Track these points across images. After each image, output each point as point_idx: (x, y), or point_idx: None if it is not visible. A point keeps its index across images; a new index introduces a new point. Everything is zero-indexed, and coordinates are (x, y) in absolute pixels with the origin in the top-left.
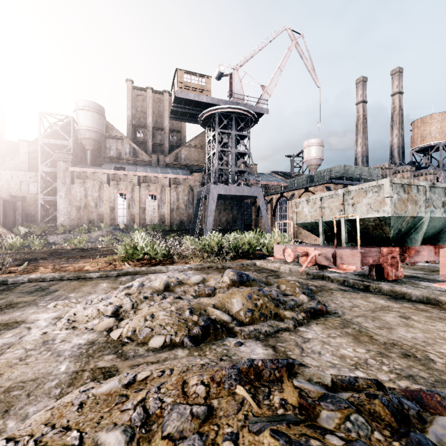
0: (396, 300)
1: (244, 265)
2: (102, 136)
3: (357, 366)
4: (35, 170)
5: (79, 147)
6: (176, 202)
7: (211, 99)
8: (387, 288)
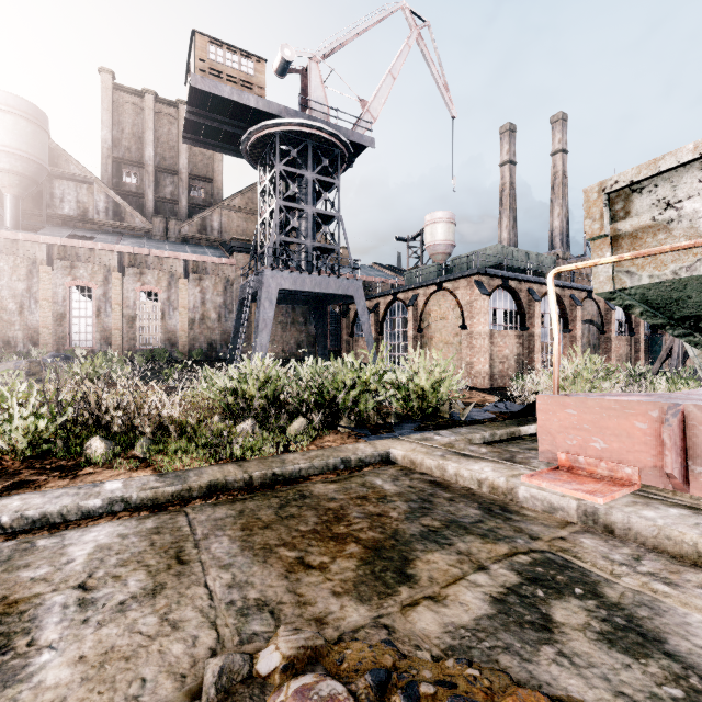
0: None
1: (350, 463)
2: (40, 169)
3: None
4: None
5: None
6: (200, 307)
7: (266, 103)
8: None
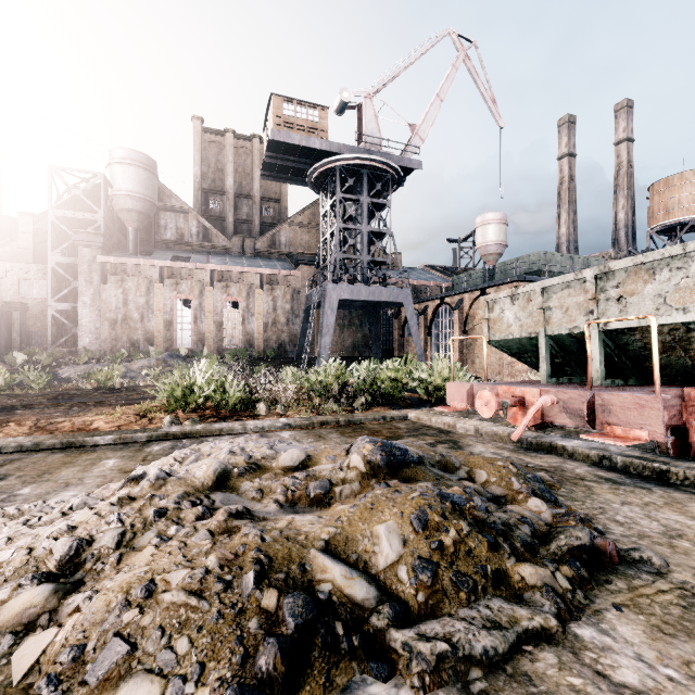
0: None
1: (386, 418)
2: (152, 206)
3: None
4: (44, 261)
5: (115, 224)
6: (272, 313)
7: (328, 144)
8: None
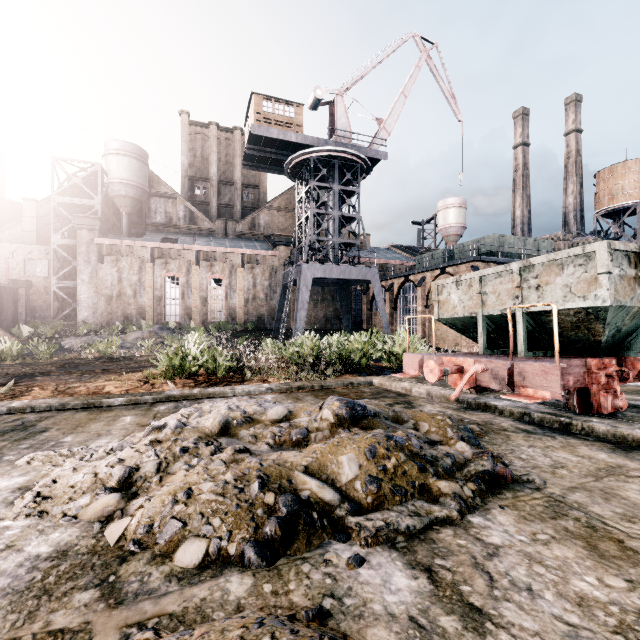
0: (627, 453)
1: (354, 384)
2: (143, 193)
3: (628, 634)
4: (46, 242)
5: (110, 209)
6: (252, 289)
7: (303, 137)
8: (605, 430)
